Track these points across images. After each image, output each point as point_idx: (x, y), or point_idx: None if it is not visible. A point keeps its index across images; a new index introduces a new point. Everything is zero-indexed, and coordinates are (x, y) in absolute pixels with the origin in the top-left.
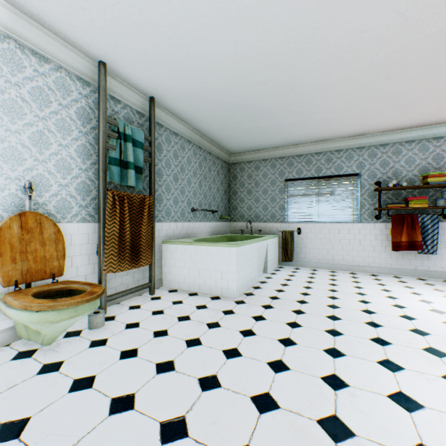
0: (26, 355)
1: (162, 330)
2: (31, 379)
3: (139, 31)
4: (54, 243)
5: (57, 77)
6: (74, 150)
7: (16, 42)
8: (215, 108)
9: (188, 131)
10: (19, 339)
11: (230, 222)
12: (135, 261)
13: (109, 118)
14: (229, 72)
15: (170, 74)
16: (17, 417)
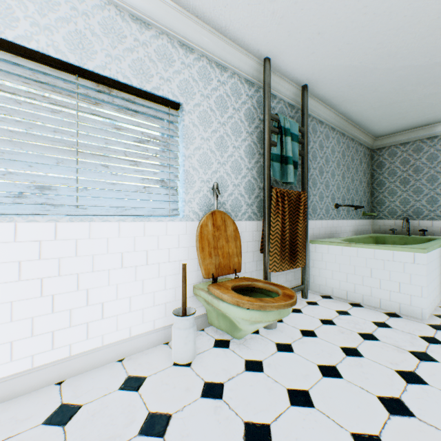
0: (223, 345)
1: (349, 348)
2: (242, 374)
3: (322, 4)
4: (233, 240)
5: (231, 84)
6: (243, 151)
7: (206, 59)
8: (381, 80)
9: (333, 117)
10: (208, 325)
11: (372, 220)
12: (292, 261)
13: (271, 114)
14: (428, 20)
15: (338, 49)
16: (255, 419)
